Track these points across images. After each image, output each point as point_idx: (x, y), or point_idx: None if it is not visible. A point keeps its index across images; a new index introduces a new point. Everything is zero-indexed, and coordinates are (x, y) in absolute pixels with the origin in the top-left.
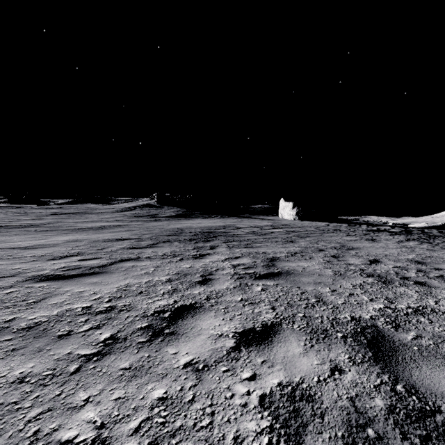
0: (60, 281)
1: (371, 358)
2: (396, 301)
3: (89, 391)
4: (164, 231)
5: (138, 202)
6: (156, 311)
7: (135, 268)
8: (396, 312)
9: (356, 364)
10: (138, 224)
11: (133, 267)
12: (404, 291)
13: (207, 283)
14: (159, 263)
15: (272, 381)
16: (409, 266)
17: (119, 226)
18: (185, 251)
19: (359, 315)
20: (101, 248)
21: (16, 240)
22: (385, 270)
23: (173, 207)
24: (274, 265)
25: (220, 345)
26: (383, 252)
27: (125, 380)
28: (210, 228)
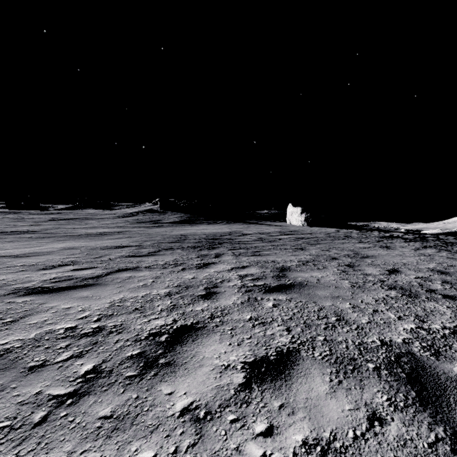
0: (47, 295)
1: (416, 400)
2: (428, 319)
3: (53, 455)
4: (167, 238)
5: (141, 208)
6: (151, 333)
7: (132, 279)
8: (432, 334)
9: (399, 410)
10: (139, 231)
11: (130, 278)
12: (434, 307)
13: (211, 297)
14: (159, 274)
15: (295, 437)
16: (433, 277)
17: (120, 232)
18: (188, 259)
19: (390, 338)
20: (98, 256)
21: (8, 248)
22: (407, 282)
23: (177, 213)
24: (285, 275)
25: (226, 381)
26: (401, 260)
27: (103, 436)
28: (215, 234)
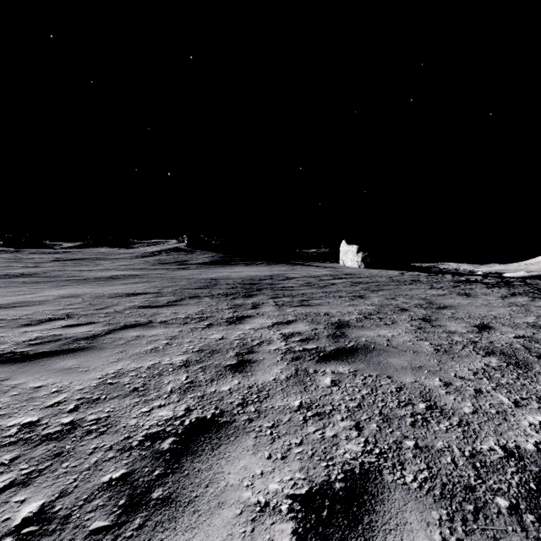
0: (15, 366)
1: None
2: None
3: None
4: (193, 283)
5: (165, 246)
6: (149, 434)
7: (139, 339)
8: None
9: None
10: (160, 274)
11: (138, 338)
12: None
13: (244, 369)
14: (177, 332)
15: None
16: (538, 336)
17: (137, 275)
18: (217, 311)
19: (514, 442)
20: (102, 307)
21: None
22: (507, 343)
23: (207, 252)
24: (343, 334)
25: None
26: (488, 312)
27: None
28: (253, 278)
